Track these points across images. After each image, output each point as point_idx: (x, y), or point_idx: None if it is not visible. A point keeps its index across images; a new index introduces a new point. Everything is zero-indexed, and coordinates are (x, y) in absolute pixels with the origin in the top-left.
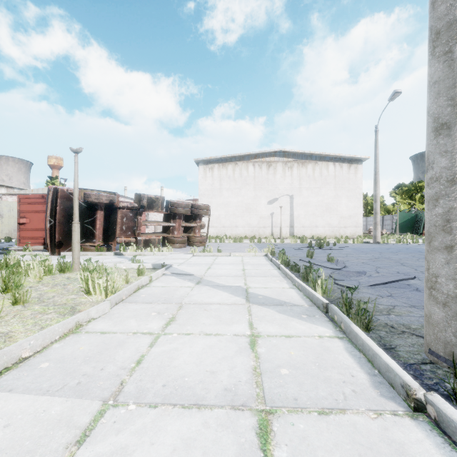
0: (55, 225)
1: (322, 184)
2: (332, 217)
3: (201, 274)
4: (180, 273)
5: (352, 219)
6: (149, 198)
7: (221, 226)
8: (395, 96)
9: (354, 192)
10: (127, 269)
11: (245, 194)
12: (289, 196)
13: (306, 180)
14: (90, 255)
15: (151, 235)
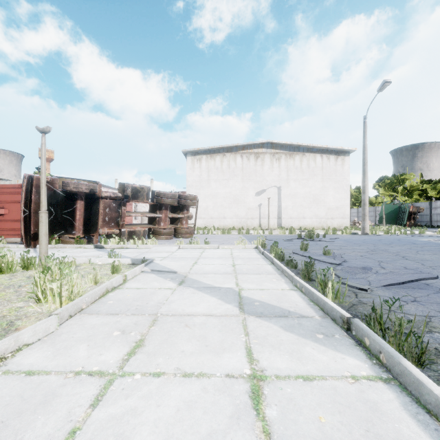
0: (30, 215)
1: (309, 176)
2: (319, 208)
3: (185, 271)
4: (161, 270)
5: (339, 210)
6: (134, 187)
7: (208, 217)
8: (385, 85)
9: (341, 183)
10: (103, 265)
11: (233, 185)
12: (277, 188)
13: (294, 171)
14: (68, 248)
15: (135, 226)
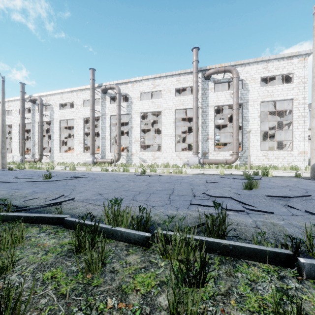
0: None
1: None
2: None
3: None
4: None
5: None
6: None
7: None
8: None
9: None
10: None
11: None
12: None
13: None
14: None
15: None
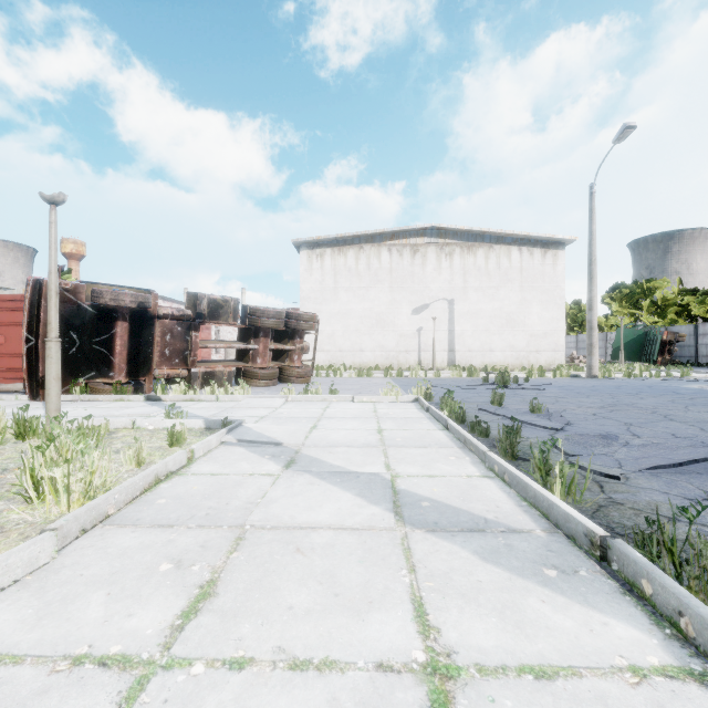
0: (37, 346)
1: (500, 282)
2: (516, 335)
3: (296, 442)
4: (255, 439)
5: (549, 339)
6: (212, 300)
7: (336, 350)
8: (626, 133)
9: (552, 295)
10: (156, 430)
11: (376, 298)
12: (447, 301)
13: (475, 275)
14: (102, 400)
15: (215, 364)
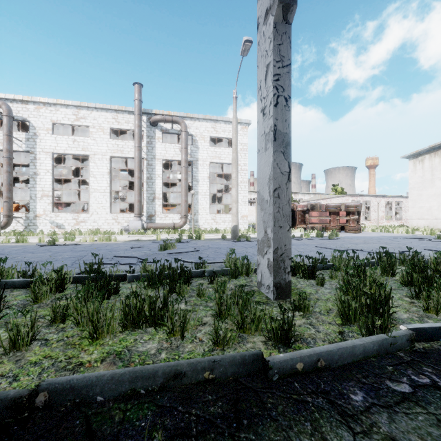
0: None
1: None
2: None
3: None
4: None
5: None
6: (311, 204)
7: (432, 218)
8: None
9: None
10: None
11: None
12: None
13: None
14: None
15: (315, 224)
